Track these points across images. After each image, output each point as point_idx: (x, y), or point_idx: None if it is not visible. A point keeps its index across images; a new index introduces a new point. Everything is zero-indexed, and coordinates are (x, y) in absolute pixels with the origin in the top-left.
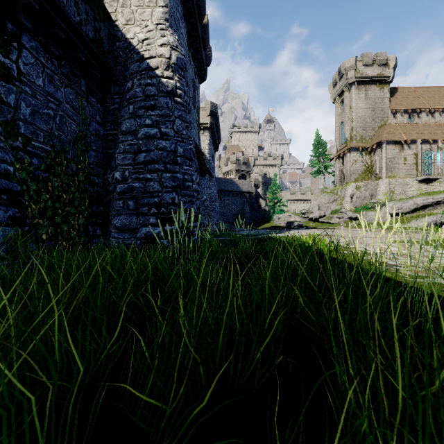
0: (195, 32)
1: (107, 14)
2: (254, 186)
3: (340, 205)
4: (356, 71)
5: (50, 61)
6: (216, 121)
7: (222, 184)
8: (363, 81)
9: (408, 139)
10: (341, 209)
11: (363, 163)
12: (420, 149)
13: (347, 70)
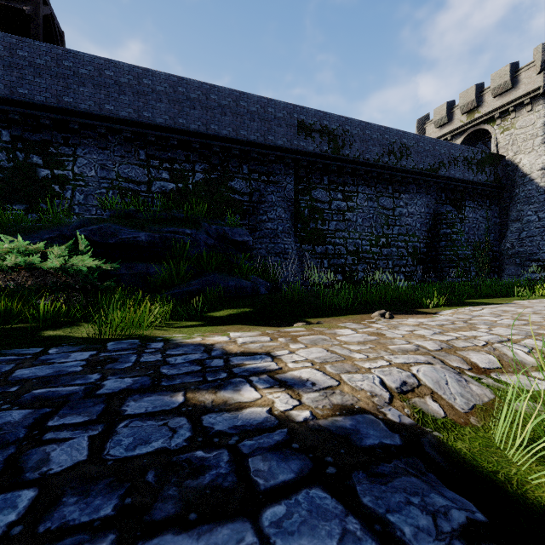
0: None
1: (501, 157)
2: None
3: None
4: None
5: (474, 204)
6: None
7: None
8: None
9: None
10: None
11: None
12: None
13: None
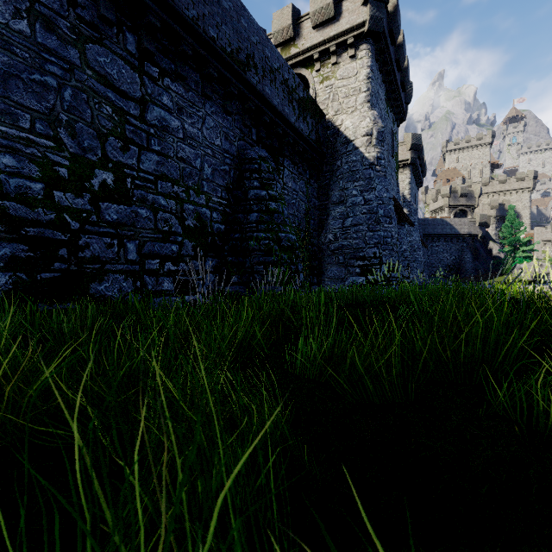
0: (393, 86)
1: (322, 113)
2: (480, 225)
3: None
4: None
5: (294, 168)
6: (418, 154)
7: (428, 227)
8: None
9: None
10: None
11: None
12: None
13: None
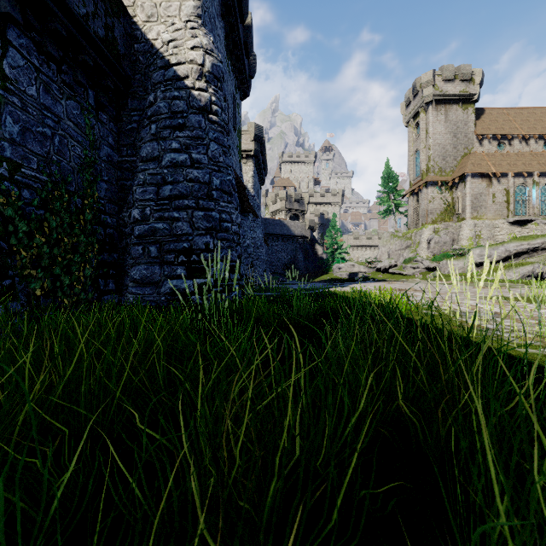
0: (235, 35)
1: (123, 7)
2: (309, 228)
3: (415, 252)
4: (434, 87)
5: (46, 64)
6: (261, 148)
7: (269, 227)
8: (442, 100)
9: (498, 171)
10: (416, 258)
11: (443, 201)
12: (512, 184)
13: (424, 86)
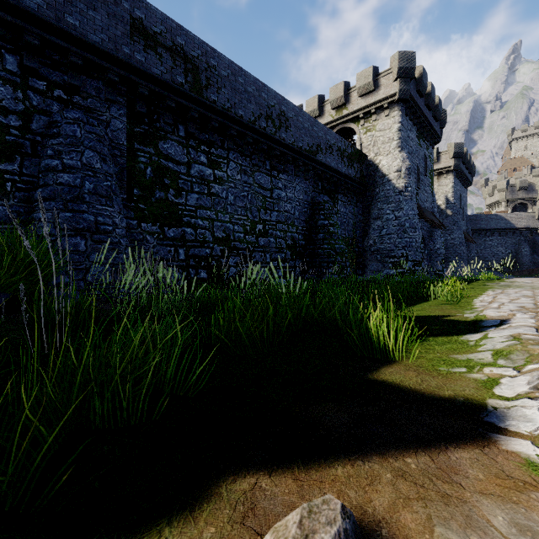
0: (424, 123)
1: (365, 156)
2: None
3: None
4: None
5: (344, 198)
6: (462, 159)
7: (480, 222)
8: None
9: None
10: None
11: None
12: None
13: None
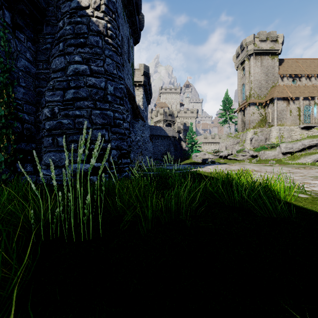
0: None
1: None
2: (177, 132)
3: (242, 146)
4: (254, 45)
5: None
6: (148, 80)
7: (153, 130)
8: (259, 53)
9: (293, 96)
10: (245, 149)
11: (259, 114)
12: (302, 104)
13: (248, 44)
